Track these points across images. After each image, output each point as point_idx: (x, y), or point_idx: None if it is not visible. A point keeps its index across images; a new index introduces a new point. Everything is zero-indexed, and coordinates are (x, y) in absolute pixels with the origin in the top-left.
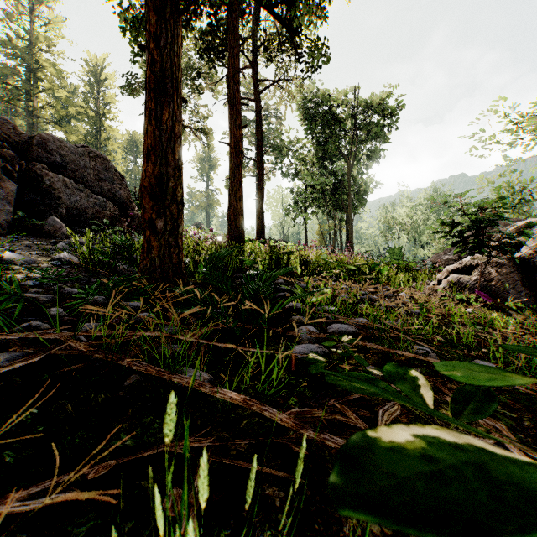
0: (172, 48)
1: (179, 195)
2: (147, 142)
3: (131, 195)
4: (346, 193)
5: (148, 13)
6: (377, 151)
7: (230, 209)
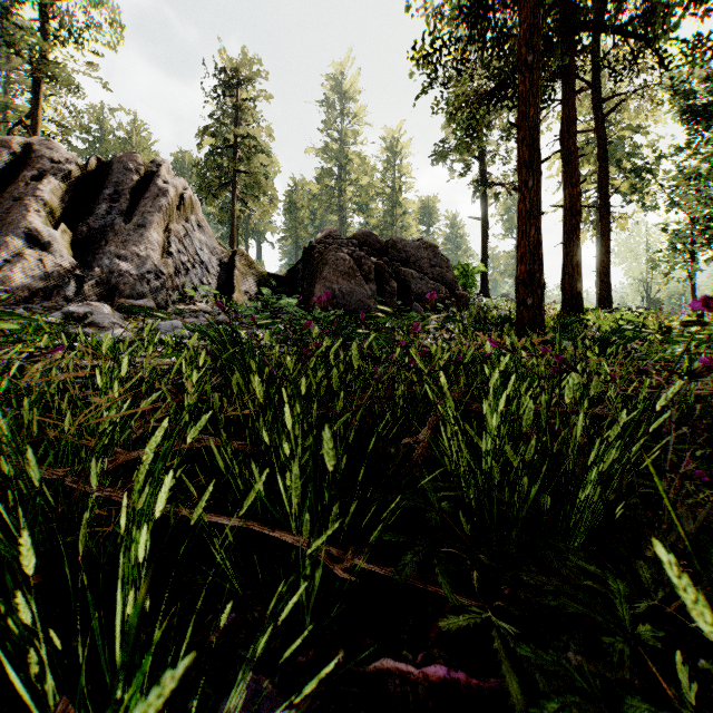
0: (536, 186)
1: (542, 282)
2: (520, 251)
3: None
4: None
5: (520, 169)
6: None
7: (564, 277)
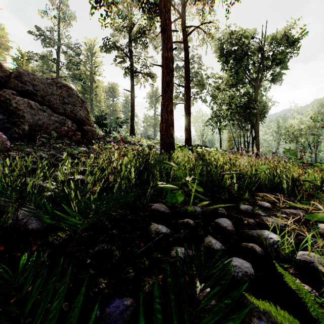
0: None
1: None
2: None
3: (99, 117)
4: (254, 108)
5: None
6: (280, 74)
7: (162, 121)
